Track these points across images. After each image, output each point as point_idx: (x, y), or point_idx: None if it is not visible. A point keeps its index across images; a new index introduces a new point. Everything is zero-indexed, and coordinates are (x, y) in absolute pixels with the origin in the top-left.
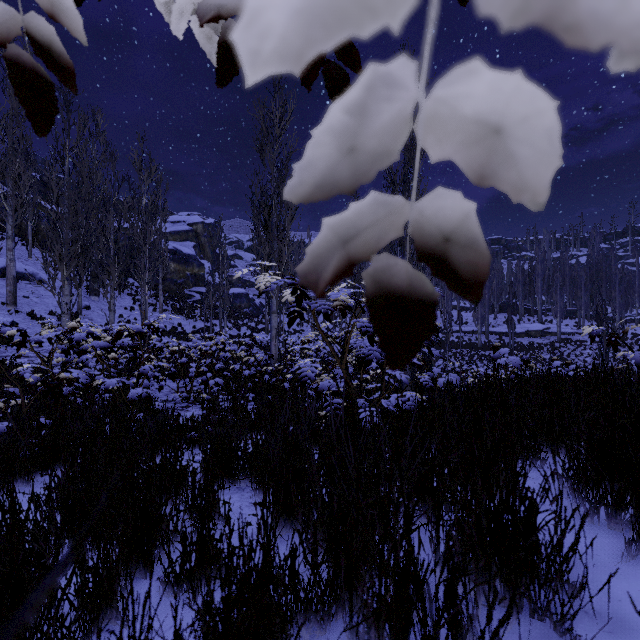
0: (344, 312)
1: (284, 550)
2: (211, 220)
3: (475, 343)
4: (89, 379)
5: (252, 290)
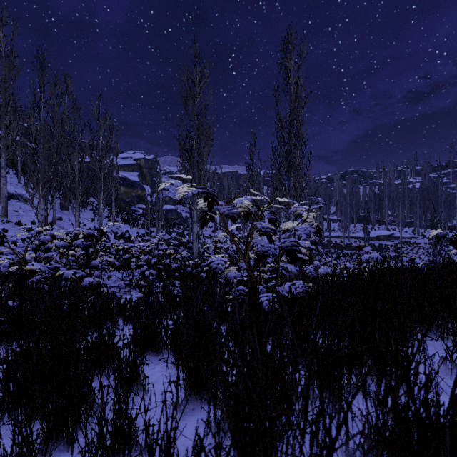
0: (247, 217)
1: (194, 424)
2: (150, 156)
3: (340, 245)
4: (48, 270)
5: (180, 207)
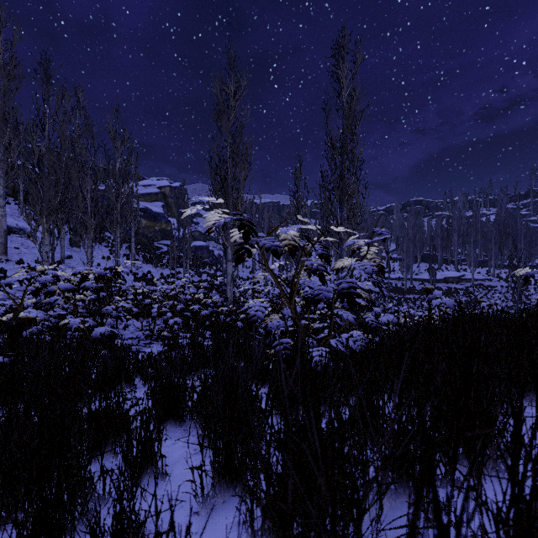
0: (293, 252)
1: (225, 525)
2: (177, 184)
3: (401, 288)
4: (48, 319)
5: (212, 243)
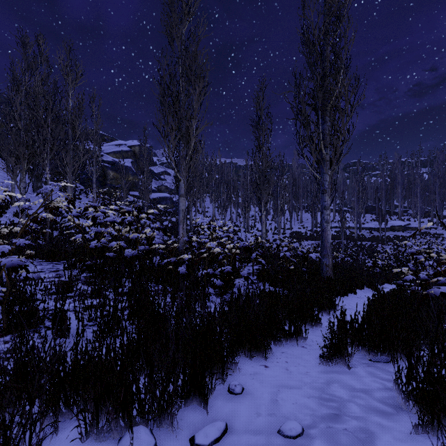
0: None
1: None
2: (146, 145)
3: (351, 236)
4: None
5: (176, 196)
